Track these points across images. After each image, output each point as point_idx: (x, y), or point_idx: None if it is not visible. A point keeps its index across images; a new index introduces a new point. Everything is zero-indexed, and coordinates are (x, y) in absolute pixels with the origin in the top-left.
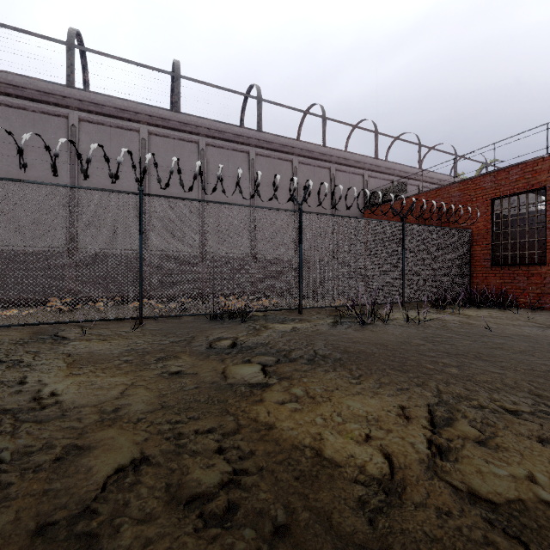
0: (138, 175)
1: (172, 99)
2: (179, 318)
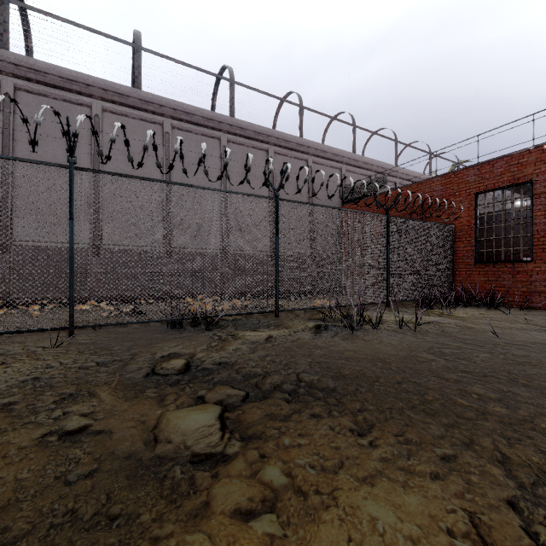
0: (90, 158)
1: (134, 76)
2: (129, 325)
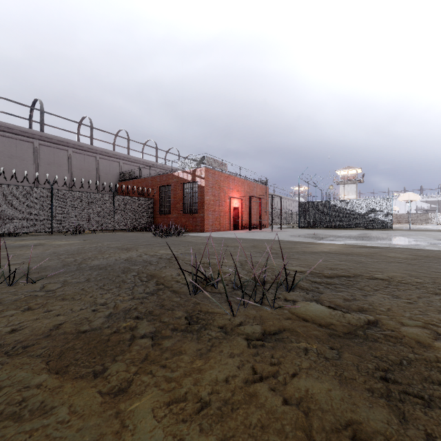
0: None
1: None
2: None
